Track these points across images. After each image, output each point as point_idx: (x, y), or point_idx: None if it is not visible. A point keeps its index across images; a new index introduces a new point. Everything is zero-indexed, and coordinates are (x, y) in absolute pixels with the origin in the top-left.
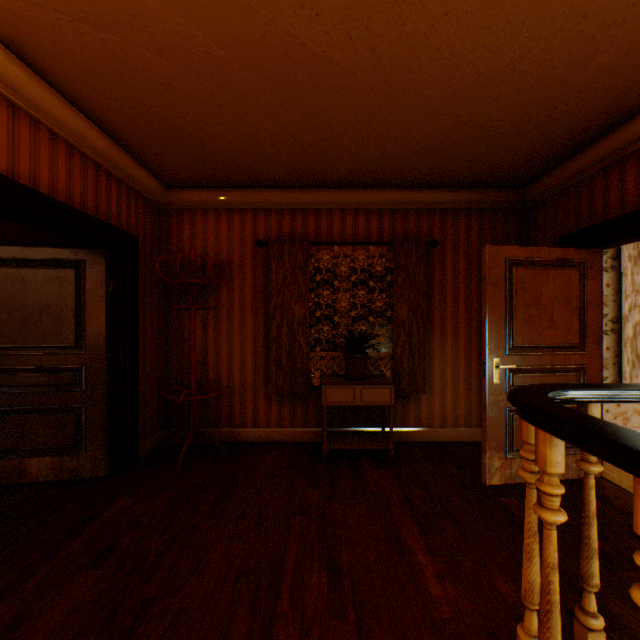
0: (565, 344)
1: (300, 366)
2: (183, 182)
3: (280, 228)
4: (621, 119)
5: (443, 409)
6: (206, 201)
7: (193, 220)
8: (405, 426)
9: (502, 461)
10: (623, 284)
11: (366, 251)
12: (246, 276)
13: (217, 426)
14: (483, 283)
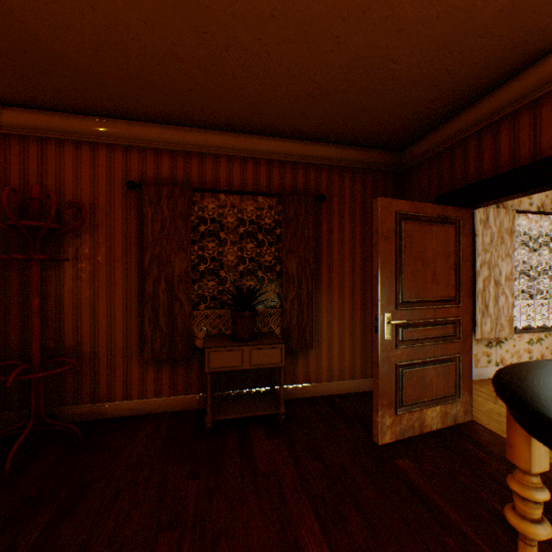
0: (445, 298)
1: (181, 326)
2: (24, 99)
3: (158, 170)
4: (500, 80)
5: (330, 363)
6: (61, 129)
7: (43, 151)
8: (294, 383)
9: (393, 418)
10: (476, 244)
11: (255, 202)
12: (115, 223)
13: (77, 403)
14: (375, 236)
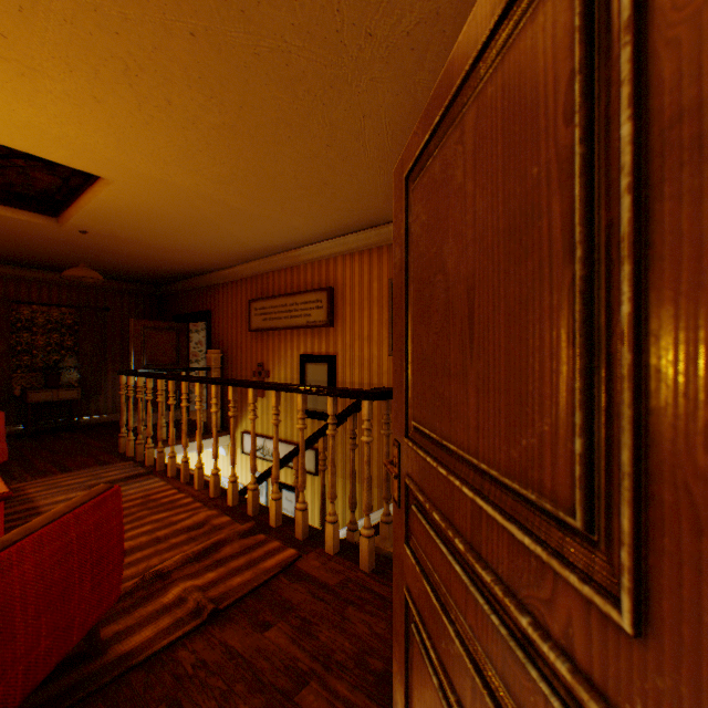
0: (172, 363)
1: (5, 383)
2: None
3: None
4: (186, 278)
5: (116, 403)
6: None
7: None
8: (90, 415)
9: None
10: None
11: (61, 310)
12: None
13: None
14: (132, 336)
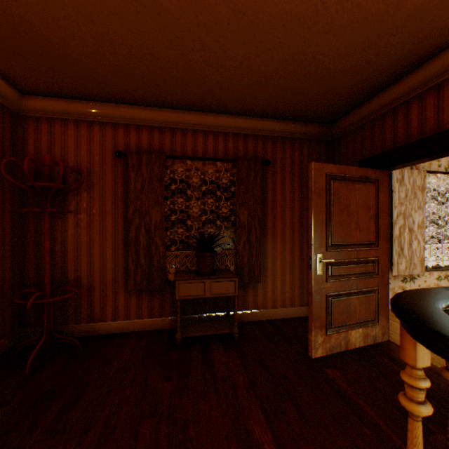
0: (366, 242)
1: (157, 264)
2: (38, 89)
3: (139, 142)
4: (410, 68)
5: (274, 294)
6: (65, 111)
7: (52, 128)
8: (245, 309)
9: (324, 337)
10: (393, 198)
11: (214, 166)
12: (106, 183)
13: (77, 322)
14: (310, 193)
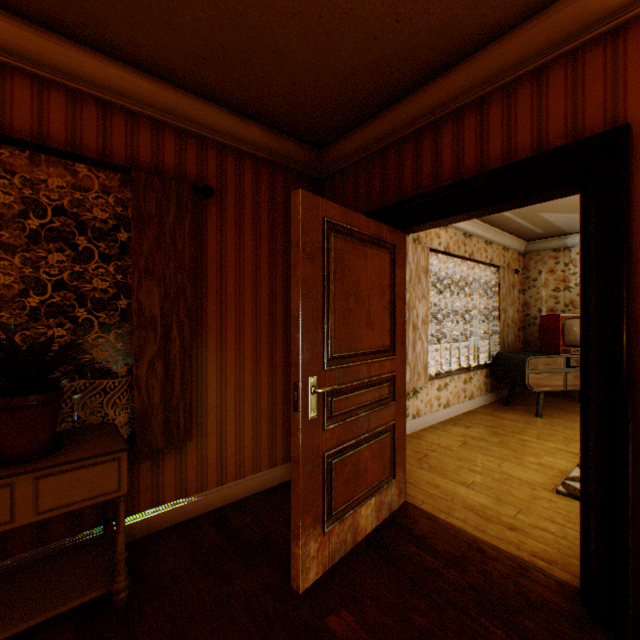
0: (381, 348)
1: None
2: None
3: None
4: (448, 62)
5: (223, 455)
6: None
7: None
8: (159, 503)
9: (320, 539)
10: None
11: (71, 174)
12: None
13: None
14: (295, 253)
